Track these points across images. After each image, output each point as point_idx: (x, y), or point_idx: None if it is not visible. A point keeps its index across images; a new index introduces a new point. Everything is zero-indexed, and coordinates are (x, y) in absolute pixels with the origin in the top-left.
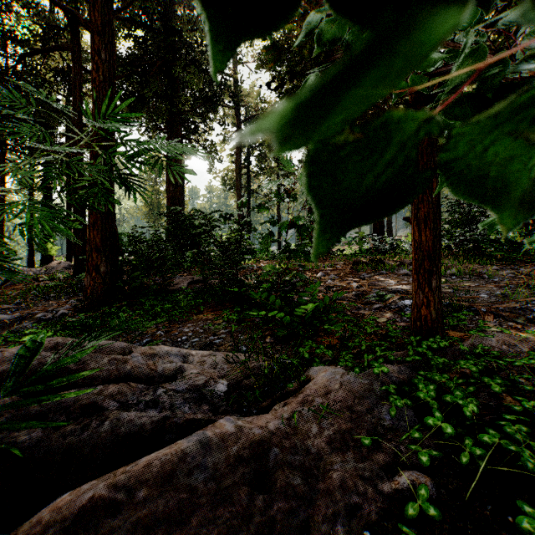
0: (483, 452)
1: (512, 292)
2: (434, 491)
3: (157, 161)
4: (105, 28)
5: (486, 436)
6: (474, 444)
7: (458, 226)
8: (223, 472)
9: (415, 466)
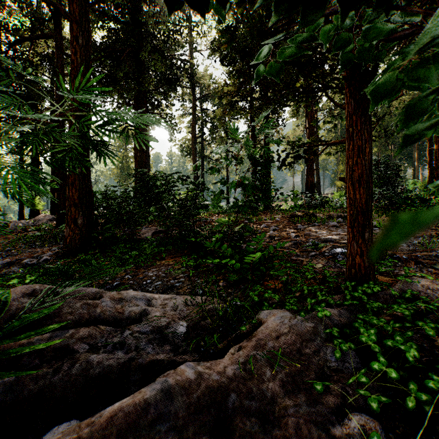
0: (428, 398)
1: (427, 242)
2: (383, 435)
3: (125, 129)
4: (82, 18)
5: (430, 382)
6: (418, 388)
7: (376, 186)
8: (185, 421)
9: (362, 408)
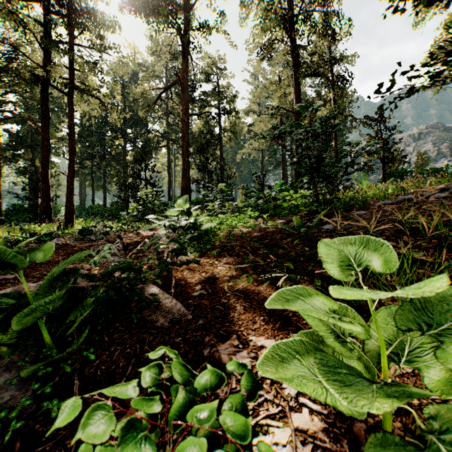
0: None
1: None
2: None
3: None
4: None
5: None
6: None
7: None
8: None
9: None
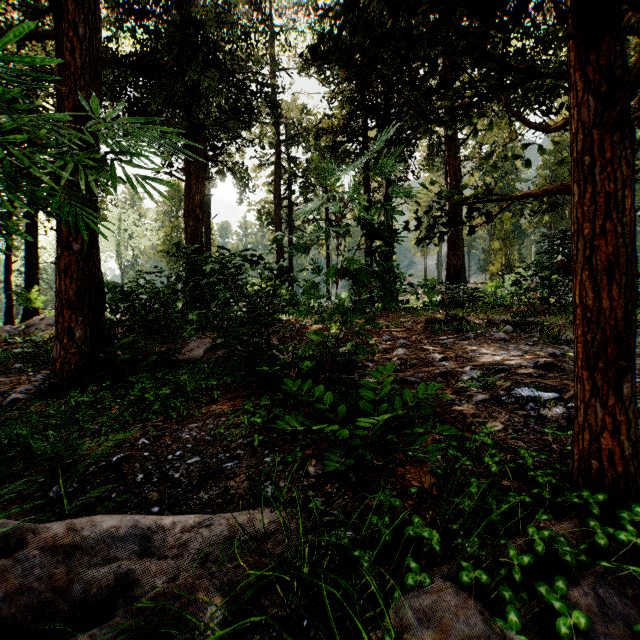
0: None
1: None
2: None
3: (105, 157)
4: None
5: None
6: None
7: (560, 273)
8: None
9: None
